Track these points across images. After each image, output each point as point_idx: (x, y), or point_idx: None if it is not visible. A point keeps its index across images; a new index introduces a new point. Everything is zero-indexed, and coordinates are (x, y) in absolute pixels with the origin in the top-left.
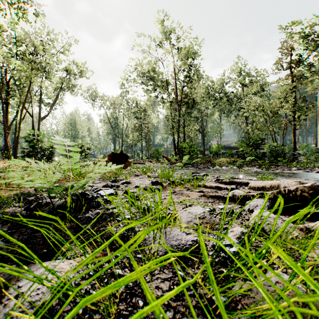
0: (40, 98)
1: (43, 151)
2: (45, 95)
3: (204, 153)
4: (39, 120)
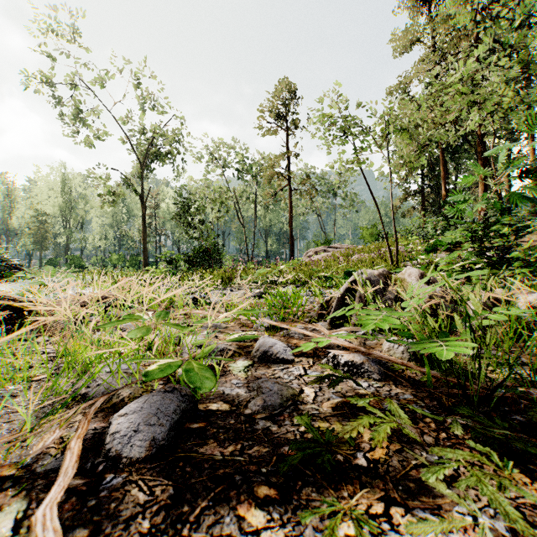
0: None
1: None
2: None
3: None
4: None
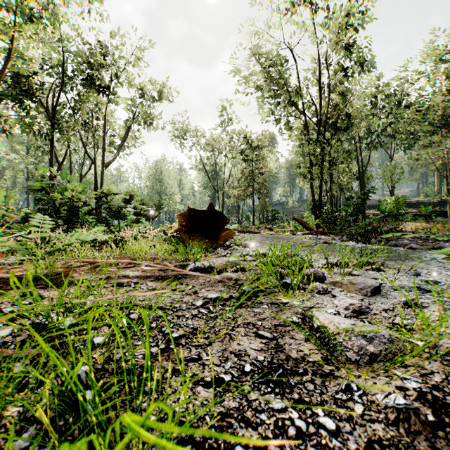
0: (103, 135)
1: (57, 209)
2: (118, 136)
3: (364, 214)
4: (102, 167)
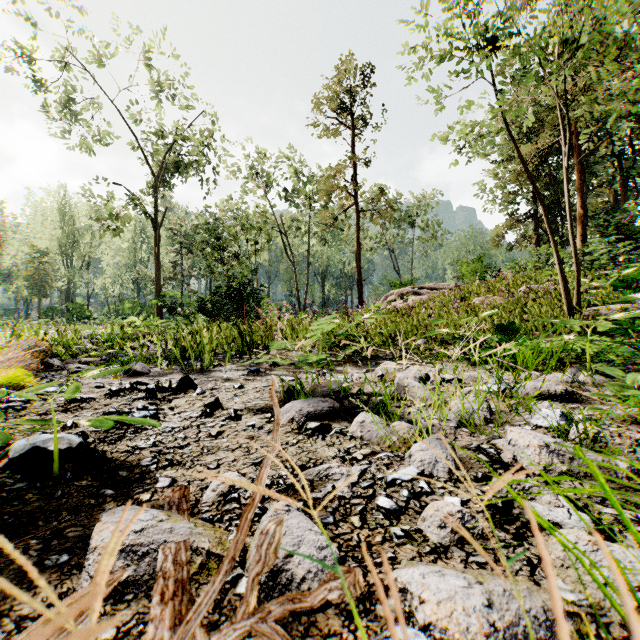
0: None
1: None
2: None
3: None
4: None
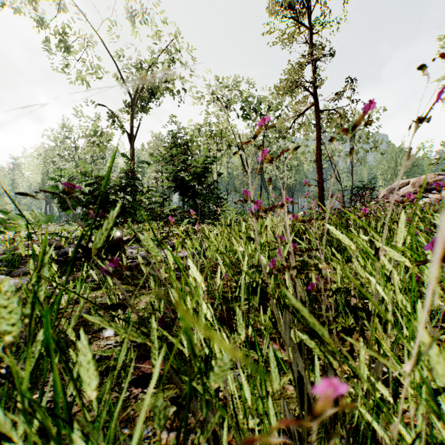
0: None
1: None
2: None
3: None
4: None
